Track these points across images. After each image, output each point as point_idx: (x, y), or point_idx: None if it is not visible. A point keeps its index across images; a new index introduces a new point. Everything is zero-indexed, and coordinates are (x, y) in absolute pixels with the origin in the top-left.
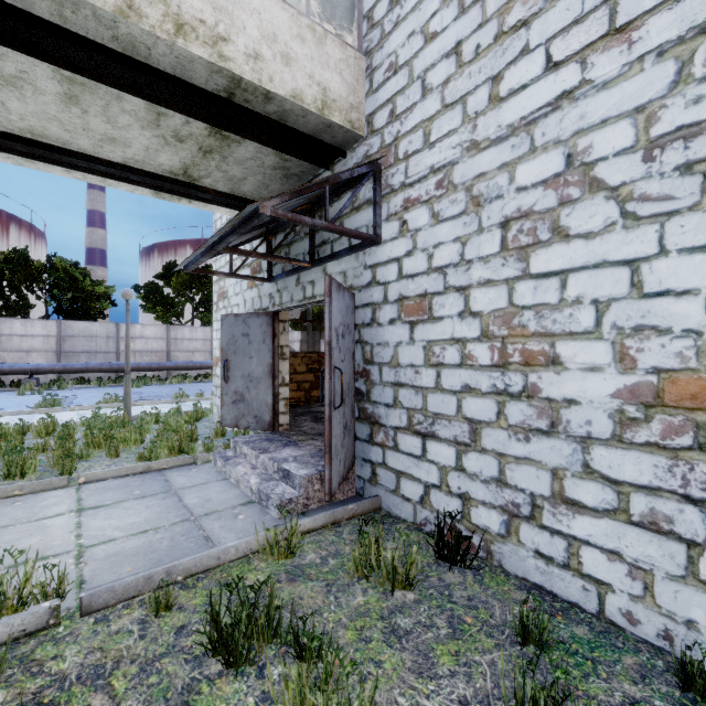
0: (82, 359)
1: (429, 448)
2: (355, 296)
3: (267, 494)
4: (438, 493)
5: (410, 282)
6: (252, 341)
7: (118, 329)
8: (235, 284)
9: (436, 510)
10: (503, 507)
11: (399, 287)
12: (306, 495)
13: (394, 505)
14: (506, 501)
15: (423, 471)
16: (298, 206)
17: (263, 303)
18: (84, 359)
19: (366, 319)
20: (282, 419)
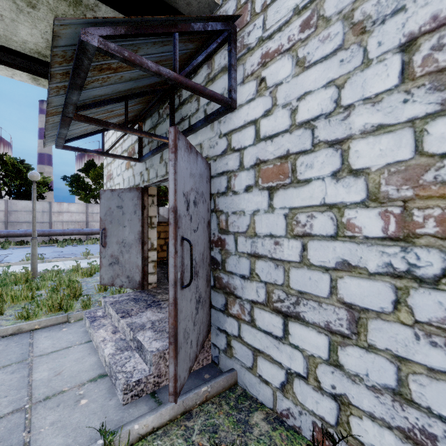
0: (23, 227)
1: (292, 330)
2: (210, 166)
3: (115, 373)
4: (304, 385)
5: (269, 144)
6: (125, 212)
7: (50, 206)
8: (117, 167)
9: (301, 404)
10: (405, 432)
11: (256, 151)
12: (157, 373)
13: (250, 384)
14: (411, 425)
15: (284, 355)
16: (157, 83)
17: (135, 181)
18: (25, 227)
19: (221, 188)
20: (151, 279)
